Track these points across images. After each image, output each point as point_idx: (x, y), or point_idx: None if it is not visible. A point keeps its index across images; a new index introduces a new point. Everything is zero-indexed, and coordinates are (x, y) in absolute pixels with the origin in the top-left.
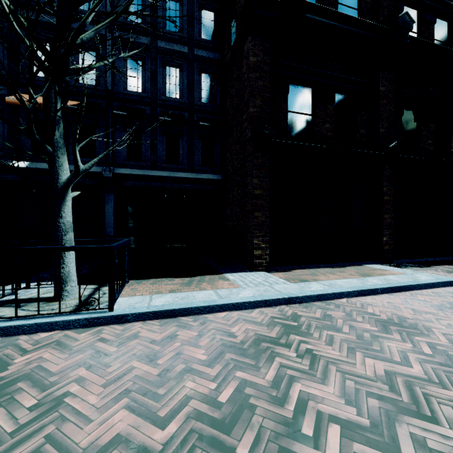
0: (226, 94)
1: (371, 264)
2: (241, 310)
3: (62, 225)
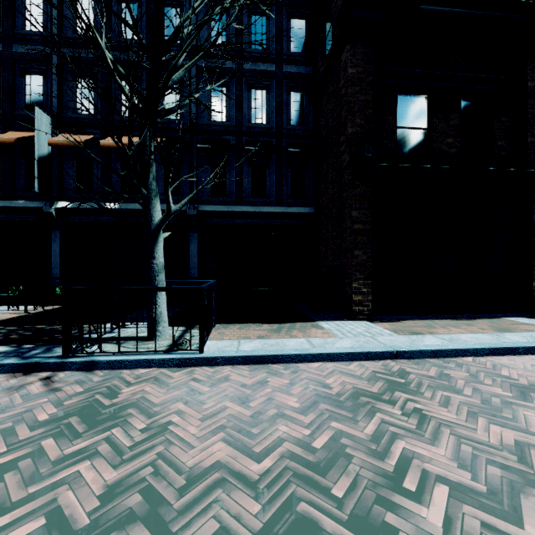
0: (320, 113)
1: (514, 317)
2: (337, 361)
3: (155, 266)
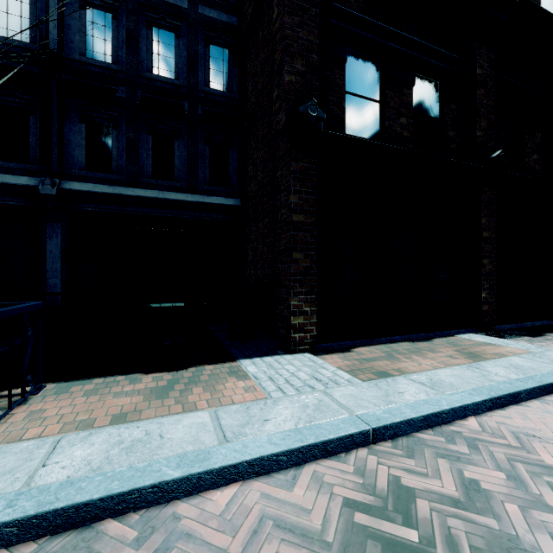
0: (247, 74)
1: (465, 333)
2: (270, 474)
3: None
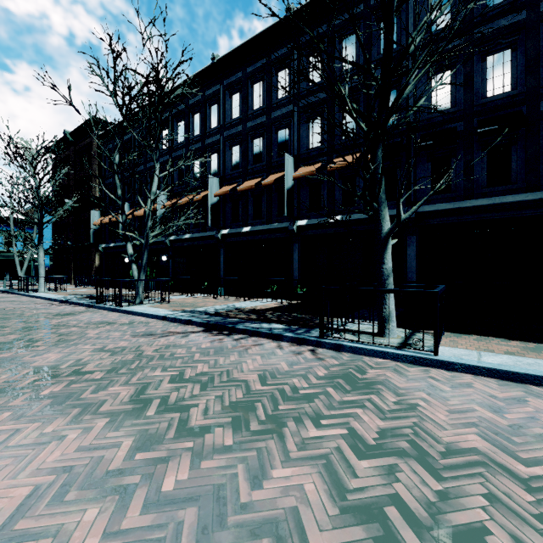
0: None
1: None
2: None
3: (384, 270)
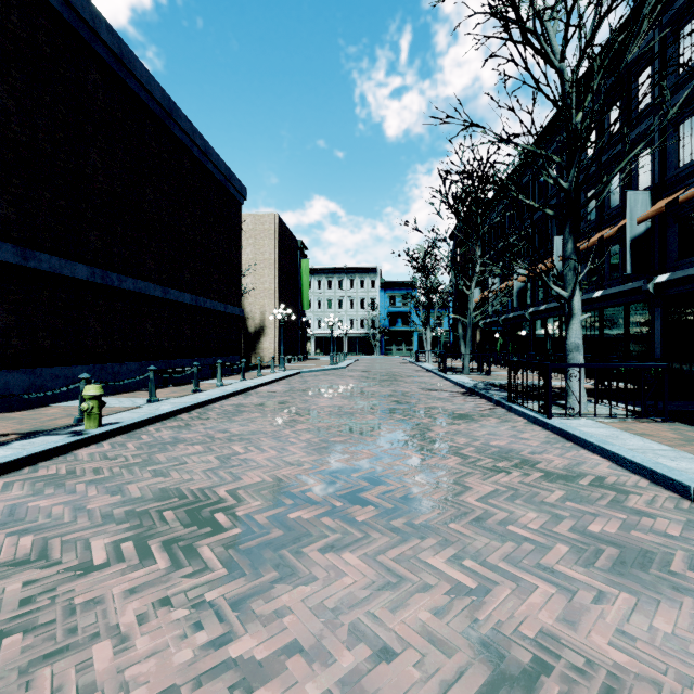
0: None
1: None
2: (620, 467)
3: (567, 346)
